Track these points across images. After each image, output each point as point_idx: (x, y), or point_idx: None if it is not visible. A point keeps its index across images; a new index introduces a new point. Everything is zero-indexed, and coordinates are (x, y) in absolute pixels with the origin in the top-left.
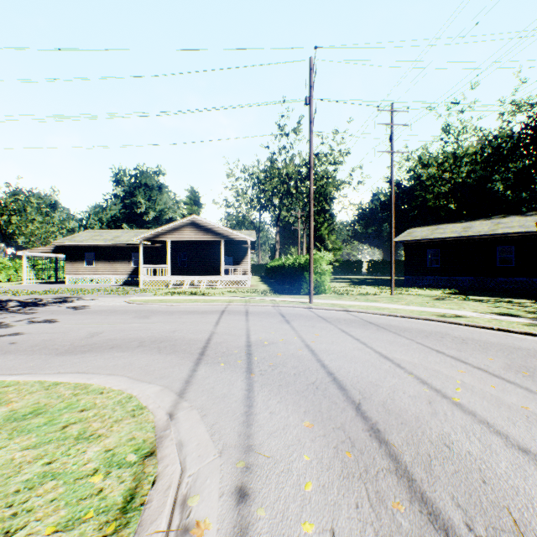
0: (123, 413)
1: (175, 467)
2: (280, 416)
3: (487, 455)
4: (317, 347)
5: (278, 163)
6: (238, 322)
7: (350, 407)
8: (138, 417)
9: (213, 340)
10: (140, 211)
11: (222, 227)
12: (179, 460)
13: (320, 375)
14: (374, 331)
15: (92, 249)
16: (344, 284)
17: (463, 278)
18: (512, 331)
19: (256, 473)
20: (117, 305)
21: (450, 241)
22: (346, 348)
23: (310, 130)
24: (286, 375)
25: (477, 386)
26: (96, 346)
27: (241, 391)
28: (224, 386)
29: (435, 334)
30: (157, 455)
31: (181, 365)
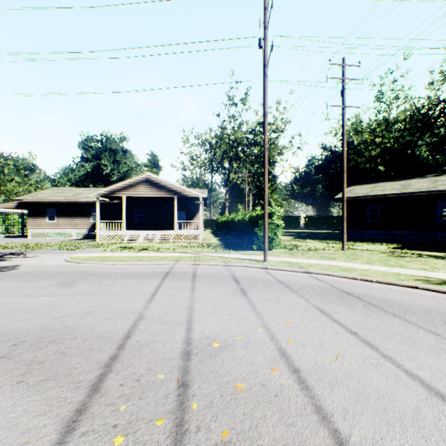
0: None
1: None
2: None
3: None
4: (301, 360)
5: (227, 129)
6: (181, 293)
7: None
8: None
9: (133, 337)
10: (105, 172)
11: (175, 184)
12: None
13: None
14: (364, 310)
15: (54, 205)
16: (288, 237)
17: (403, 233)
18: None
19: None
20: (52, 265)
21: (390, 197)
22: (352, 362)
23: (264, 74)
24: None
25: None
26: None
27: None
28: None
29: None
30: None
31: (24, 445)
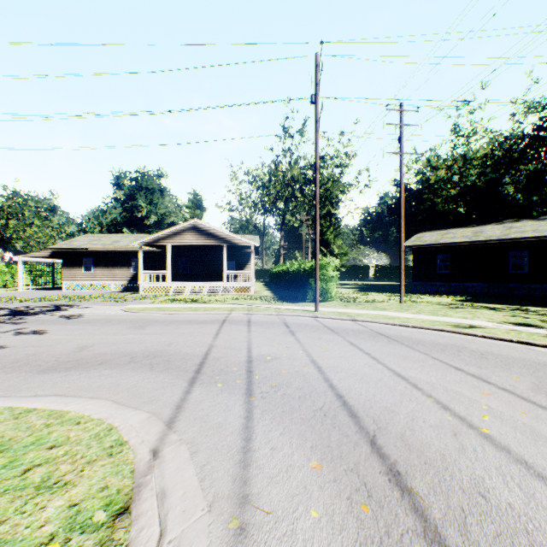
0: (99, 450)
1: (152, 532)
2: (283, 453)
3: (533, 508)
4: (324, 363)
5: (282, 165)
6: (239, 333)
7: (363, 440)
8: (116, 456)
9: (211, 354)
10: (141, 214)
11: (225, 232)
12: (158, 518)
13: (329, 398)
14: (385, 343)
15: (90, 254)
16: (351, 290)
17: (474, 285)
18: (533, 344)
19: (252, 537)
20: (113, 314)
21: (460, 246)
22: (356, 364)
23: (315, 130)
24: (290, 398)
25: (506, 412)
26: (83, 362)
27: (238, 419)
28: (220, 413)
29: (450, 347)
30: (131, 512)
31: (174, 385)
